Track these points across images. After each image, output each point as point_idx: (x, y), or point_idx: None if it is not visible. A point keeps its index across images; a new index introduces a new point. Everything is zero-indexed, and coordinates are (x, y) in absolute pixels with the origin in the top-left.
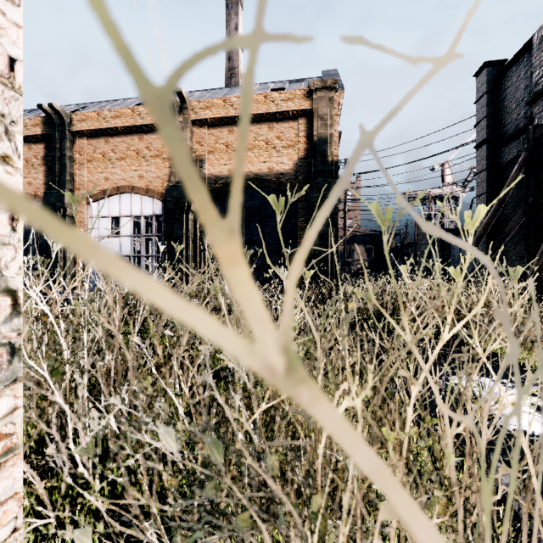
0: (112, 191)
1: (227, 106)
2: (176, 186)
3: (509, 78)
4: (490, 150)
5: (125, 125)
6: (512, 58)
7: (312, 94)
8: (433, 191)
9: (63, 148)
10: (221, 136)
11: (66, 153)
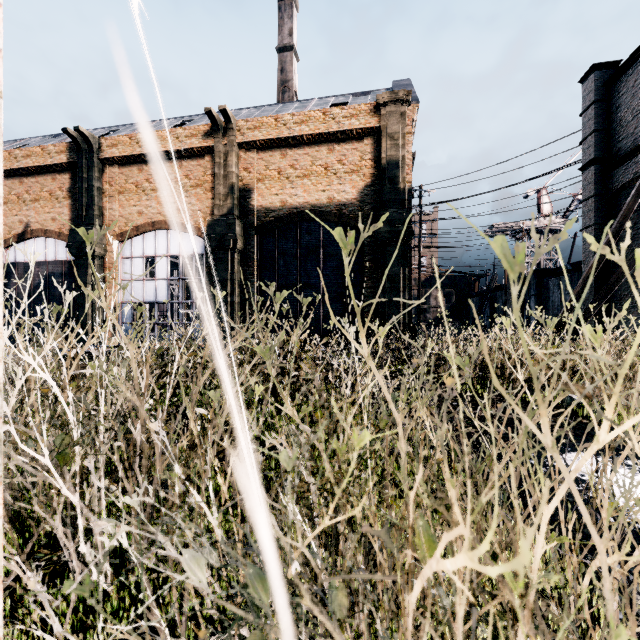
0: (146, 227)
1: (280, 125)
2: (219, 220)
3: (624, 83)
4: (600, 172)
5: (162, 150)
6: (628, 58)
7: (380, 109)
8: (528, 223)
9: (91, 178)
10: (272, 161)
11: (94, 183)
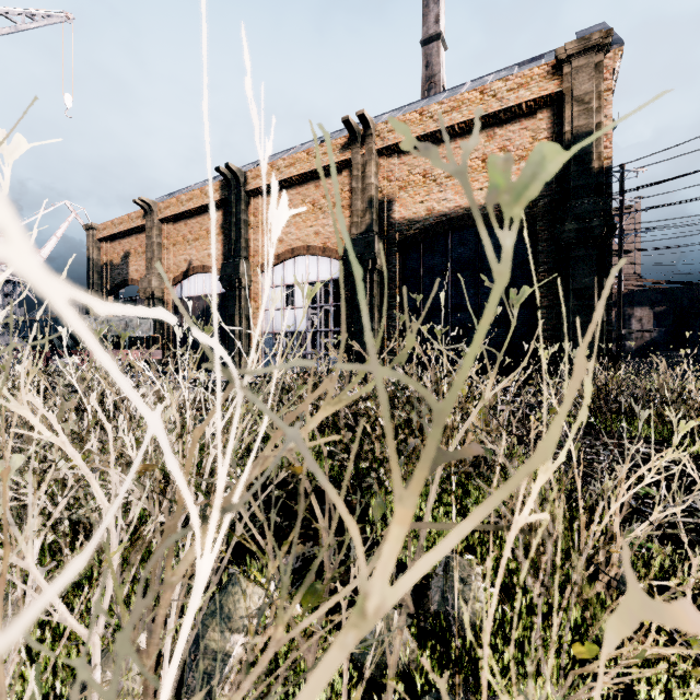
0: (286, 254)
1: (425, 119)
2: (357, 239)
3: None
4: None
5: (300, 172)
6: None
7: (562, 67)
8: None
9: (238, 212)
10: (415, 163)
11: (241, 216)
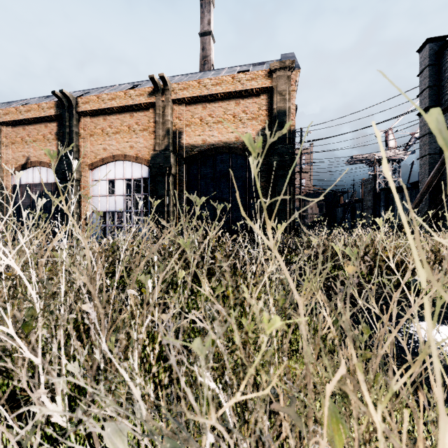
0: (109, 159)
1: (201, 87)
2: (159, 154)
3: None
4: None
5: (119, 105)
6: None
7: (272, 74)
8: (378, 154)
9: (71, 126)
10: (196, 111)
11: (73, 129)
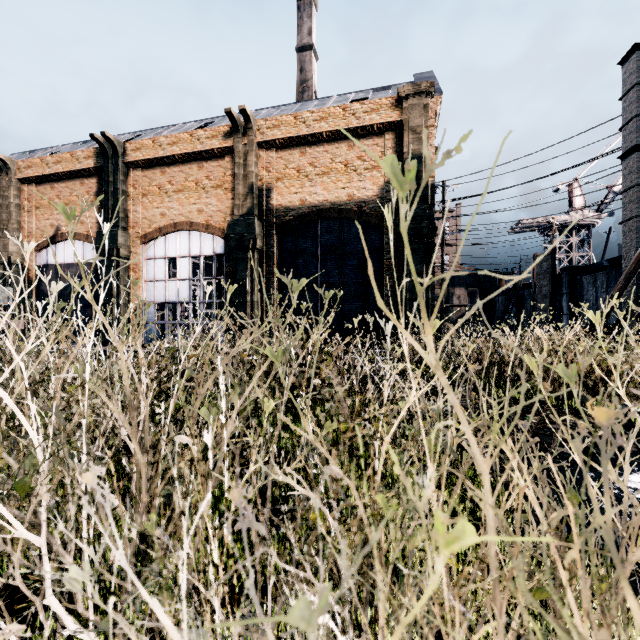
0: (169, 228)
1: (299, 123)
2: (239, 220)
3: None
4: None
5: (183, 152)
6: None
7: (402, 102)
8: (558, 218)
9: (116, 182)
10: (291, 159)
11: (120, 187)
